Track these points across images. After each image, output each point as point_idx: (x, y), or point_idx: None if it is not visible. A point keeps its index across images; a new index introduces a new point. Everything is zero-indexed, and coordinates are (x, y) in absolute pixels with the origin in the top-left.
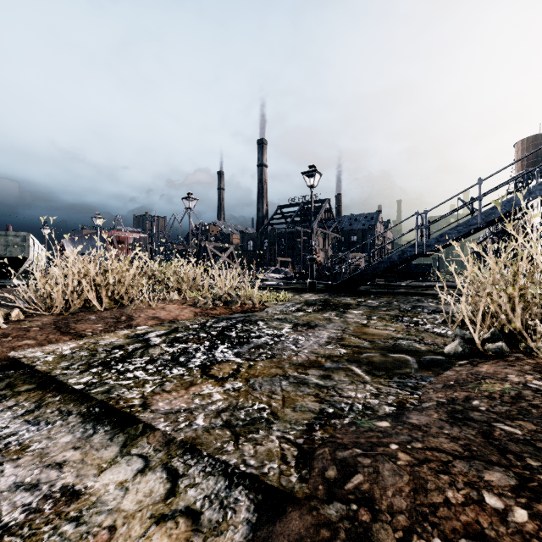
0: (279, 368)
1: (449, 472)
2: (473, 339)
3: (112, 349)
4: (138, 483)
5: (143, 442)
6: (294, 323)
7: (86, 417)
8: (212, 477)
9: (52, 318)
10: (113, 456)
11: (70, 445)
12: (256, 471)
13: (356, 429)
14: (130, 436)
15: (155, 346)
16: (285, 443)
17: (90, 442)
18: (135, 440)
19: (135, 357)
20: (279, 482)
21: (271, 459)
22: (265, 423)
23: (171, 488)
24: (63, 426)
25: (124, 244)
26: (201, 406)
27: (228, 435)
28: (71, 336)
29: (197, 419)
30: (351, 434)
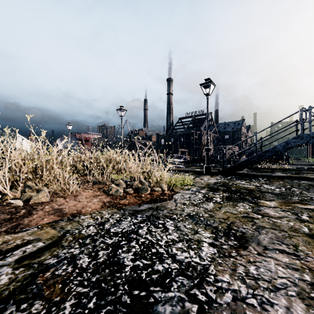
0: None
1: None
2: None
3: None
4: None
5: None
6: (211, 227)
7: None
8: None
9: None
10: None
11: None
12: None
13: None
14: None
15: None
16: None
17: None
18: None
19: None
20: None
21: None
22: None
23: None
24: None
25: (89, 141)
26: None
27: None
28: None
29: None
30: None
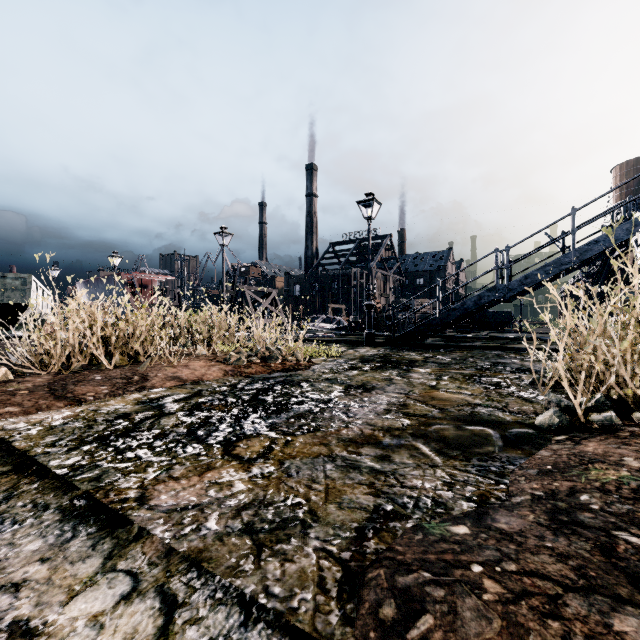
0: (323, 446)
1: (559, 615)
2: (573, 407)
3: (115, 418)
4: (119, 616)
5: (136, 551)
6: (346, 384)
7: (67, 514)
8: (222, 607)
9: (47, 378)
10: (92, 573)
11: (37, 555)
12: (281, 605)
13: (423, 538)
14: (120, 542)
15: (169, 415)
16: (325, 558)
17: (64, 551)
18: (125, 548)
19: (142, 430)
20: (312, 624)
21: (304, 585)
22: (300, 527)
23: (164, 625)
24: (33, 526)
25: (148, 288)
26: (216, 500)
27: (247, 546)
28: (67, 402)
29: (209, 520)
30: (416, 547)
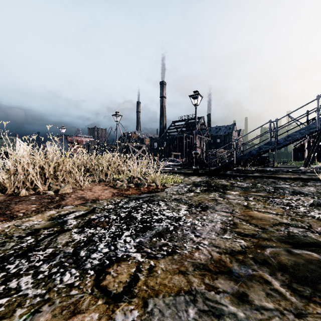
0: (182, 275)
1: None
2: None
3: (26, 235)
4: None
5: None
6: (188, 203)
7: None
8: None
9: (2, 198)
10: None
11: None
12: None
13: None
14: None
15: (66, 232)
16: None
17: None
18: None
19: (39, 249)
20: None
21: None
22: None
23: None
24: None
25: (81, 144)
26: None
27: None
28: (3, 218)
29: None
30: None
